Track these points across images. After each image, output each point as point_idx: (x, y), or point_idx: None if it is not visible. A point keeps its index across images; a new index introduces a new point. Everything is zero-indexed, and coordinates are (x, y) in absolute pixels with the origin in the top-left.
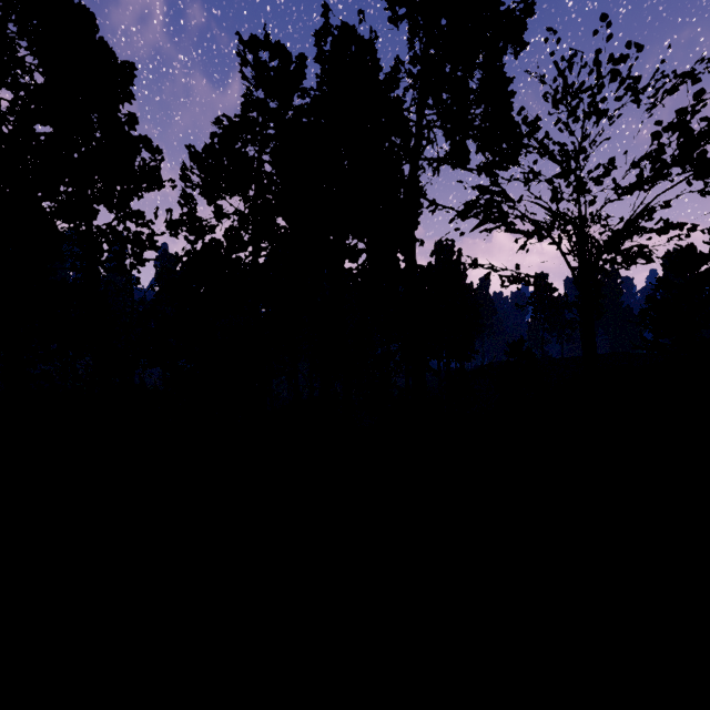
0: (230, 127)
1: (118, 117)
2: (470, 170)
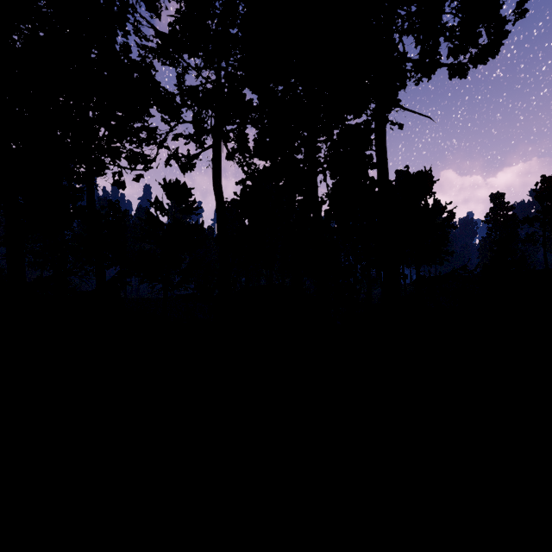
0: None
1: (112, 44)
2: (445, 65)
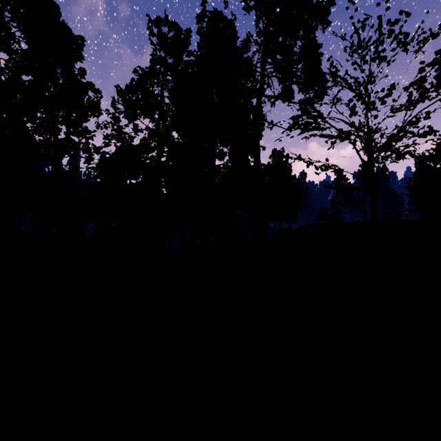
0: (143, 74)
1: (73, 70)
2: (294, 103)
